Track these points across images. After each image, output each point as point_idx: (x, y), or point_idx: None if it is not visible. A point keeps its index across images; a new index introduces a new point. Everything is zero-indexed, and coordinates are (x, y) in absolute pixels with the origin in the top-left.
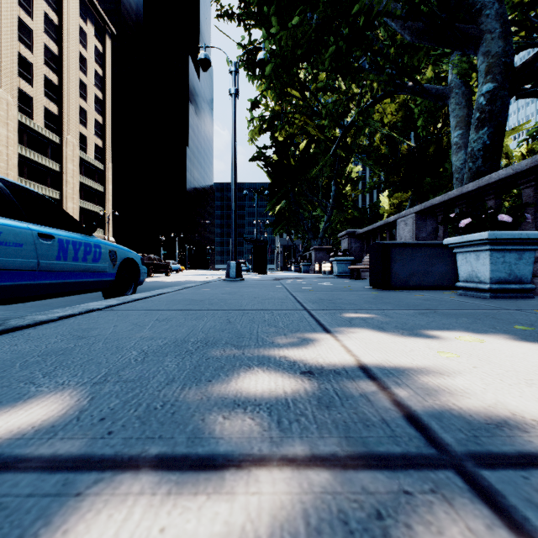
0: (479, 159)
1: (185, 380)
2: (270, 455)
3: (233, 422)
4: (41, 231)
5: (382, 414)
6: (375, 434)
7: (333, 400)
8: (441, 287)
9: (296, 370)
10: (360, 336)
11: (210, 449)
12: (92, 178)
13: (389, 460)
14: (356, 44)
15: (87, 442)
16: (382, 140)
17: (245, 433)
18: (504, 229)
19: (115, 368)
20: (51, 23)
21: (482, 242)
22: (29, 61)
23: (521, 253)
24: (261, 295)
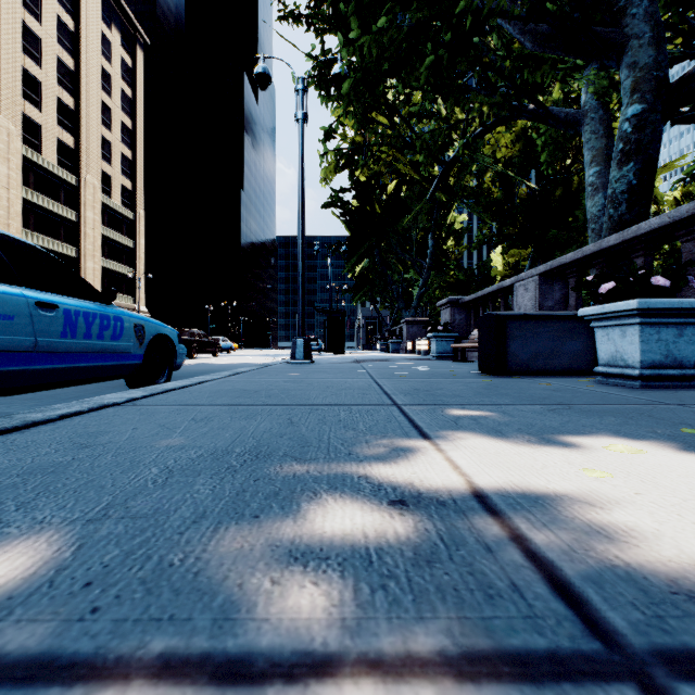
0: (623, 204)
1: (221, 515)
2: (340, 653)
3: (285, 590)
4: (40, 299)
5: (511, 574)
6: (503, 612)
7: (436, 550)
8: (574, 373)
9: (382, 498)
10: (470, 444)
11: (246, 641)
12: (118, 230)
13: (530, 663)
14: (462, 54)
15: (55, 628)
16: (493, 181)
17: (302, 610)
18: (659, 297)
19: (123, 495)
20: (65, 30)
21: (630, 313)
22: (36, 79)
23: (682, 328)
24: (335, 383)
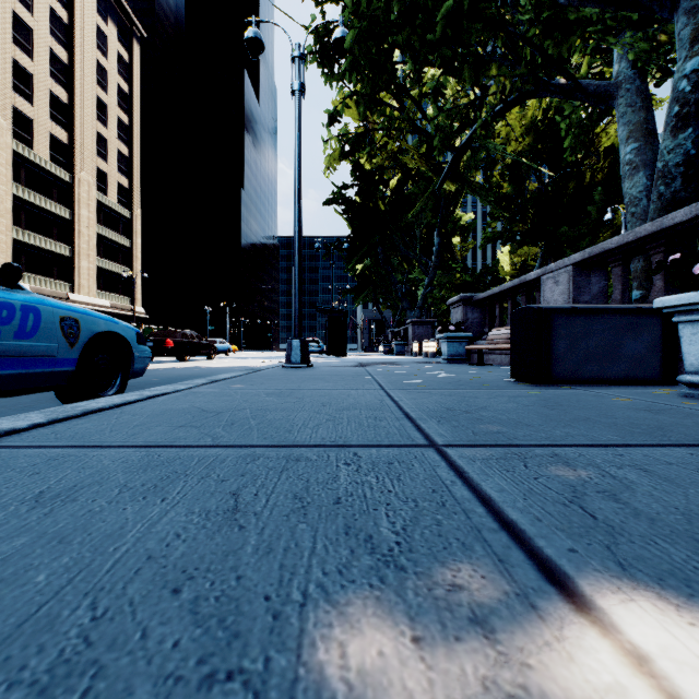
0: (677, 179)
1: None
2: None
3: None
4: None
5: None
6: None
7: None
8: (635, 381)
9: None
10: None
11: None
12: (114, 229)
13: None
14: (485, 3)
15: None
16: (502, 176)
17: None
18: None
19: None
20: (59, 22)
21: None
22: (27, 71)
23: None
24: (334, 398)
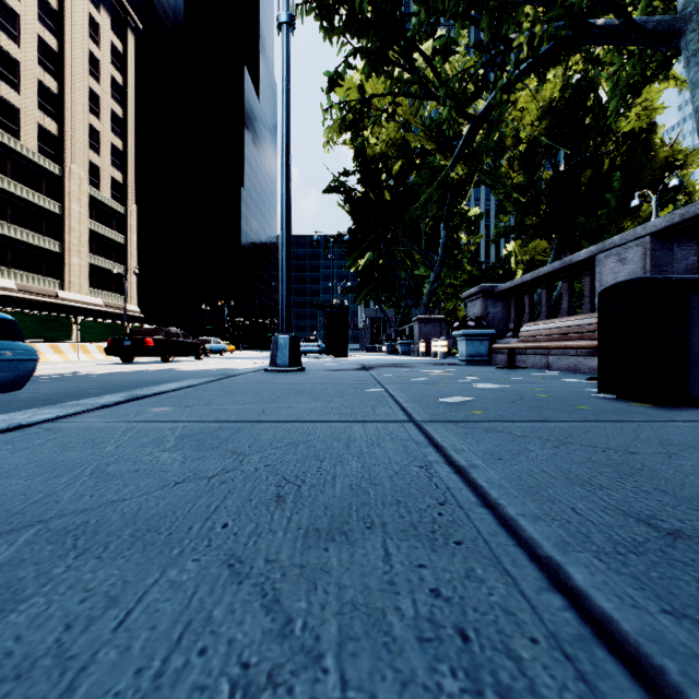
0: None
1: None
2: None
3: None
4: None
5: None
6: None
7: None
8: None
9: None
10: None
11: None
12: (107, 225)
13: None
14: None
15: None
16: (512, 165)
17: None
18: None
19: None
20: (48, 8)
21: None
22: (14, 58)
23: None
24: (316, 456)
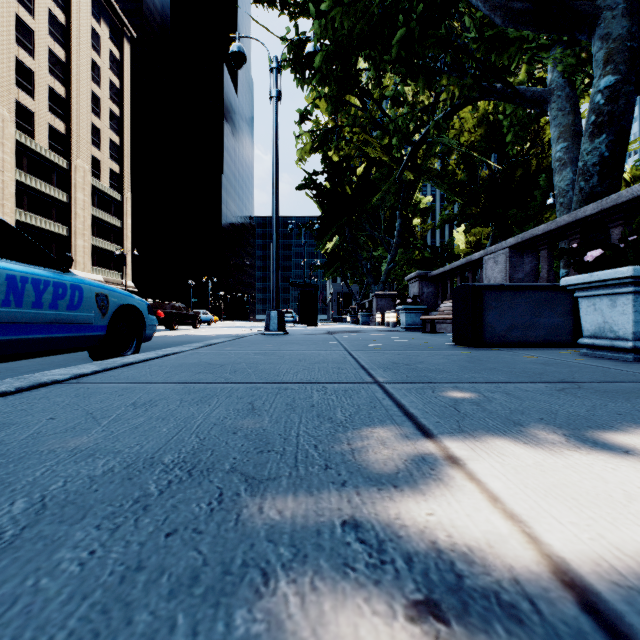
0: (594, 176)
1: None
2: None
3: None
4: None
5: None
6: None
7: None
8: (552, 345)
9: (391, 593)
10: (492, 447)
11: None
12: (106, 211)
13: None
14: (434, 28)
15: None
16: (457, 164)
17: None
18: None
19: None
20: (57, 23)
21: (623, 281)
22: (29, 69)
23: None
24: (308, 356)
